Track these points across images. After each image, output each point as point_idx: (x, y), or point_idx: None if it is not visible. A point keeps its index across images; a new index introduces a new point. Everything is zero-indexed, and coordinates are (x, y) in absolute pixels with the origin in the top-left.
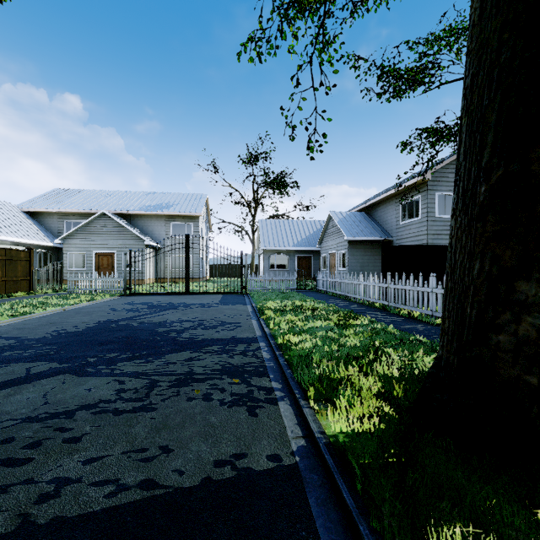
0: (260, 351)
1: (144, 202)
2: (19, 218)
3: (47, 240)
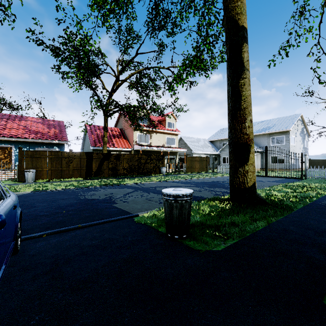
0: None
1: (256, 128)
2: (207, 144)
3: (215, 151)
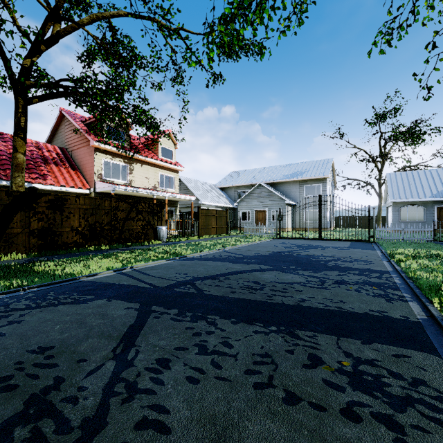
0: (392, 278)
1: (284, 173)
2: (217, 192)
3: (230, 203)
